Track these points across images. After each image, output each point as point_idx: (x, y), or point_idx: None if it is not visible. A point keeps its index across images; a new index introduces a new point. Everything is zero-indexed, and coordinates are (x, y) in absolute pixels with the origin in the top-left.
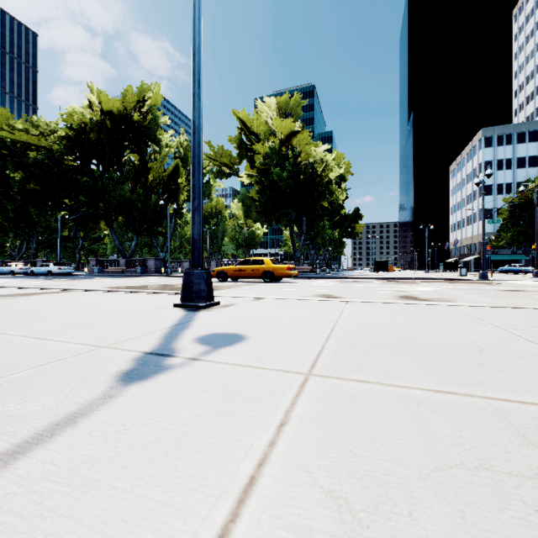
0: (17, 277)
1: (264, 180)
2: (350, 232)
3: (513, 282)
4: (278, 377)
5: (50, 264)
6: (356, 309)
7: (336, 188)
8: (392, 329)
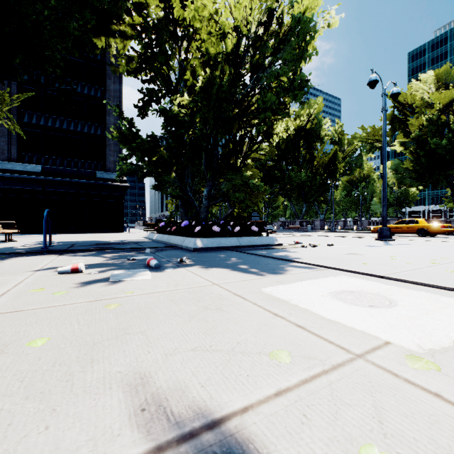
0: None
1: (419, 150)
2: None
3: None
4: (418, 246)
5: None
6: None
7: None
8: None
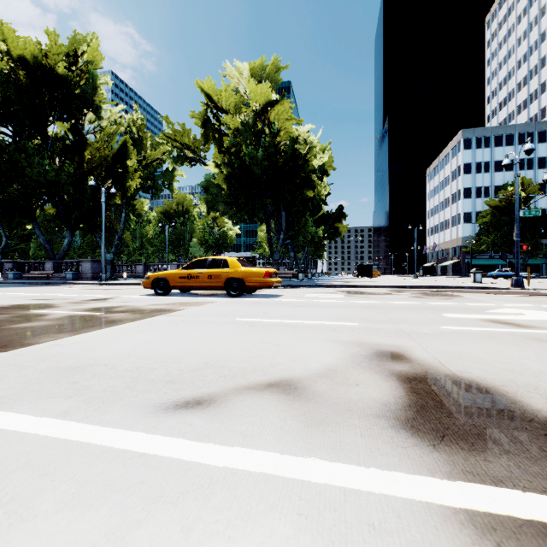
0: None
1: (234, 161)
2: (332, 232)
3: None
4: None
5: None
6: None
7: (318, 182)
8: None
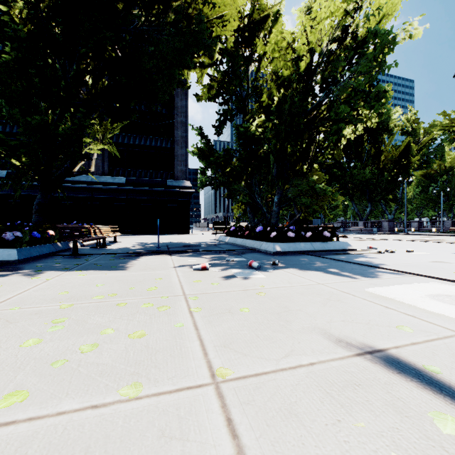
0: None
1: None
2: None
3: None
4: None
5: None
6: None
7: None
8: None
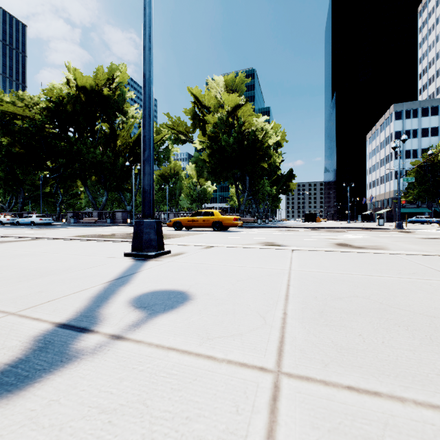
0: (3, 227)
1: (214, 145)
2: (285, 189)
3: (425, 230)
4: (232, 382)
5: (32, 215)
6: (304, 258)
7: (274, 153)
8: (354, 283)
